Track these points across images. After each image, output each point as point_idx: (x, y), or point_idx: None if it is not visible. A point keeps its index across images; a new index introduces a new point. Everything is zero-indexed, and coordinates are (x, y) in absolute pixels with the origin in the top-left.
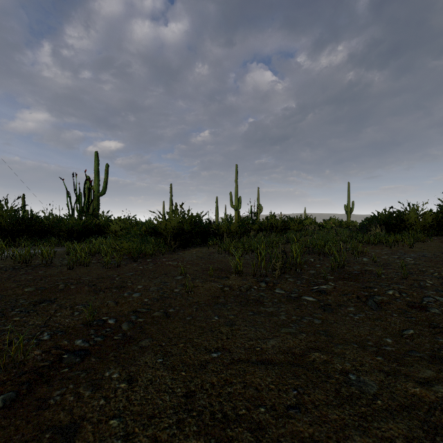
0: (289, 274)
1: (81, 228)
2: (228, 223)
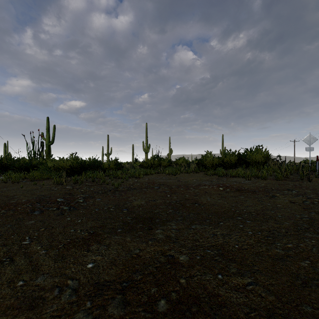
0: (78, 184)
1: (29, 165)
2: (109, 163)
